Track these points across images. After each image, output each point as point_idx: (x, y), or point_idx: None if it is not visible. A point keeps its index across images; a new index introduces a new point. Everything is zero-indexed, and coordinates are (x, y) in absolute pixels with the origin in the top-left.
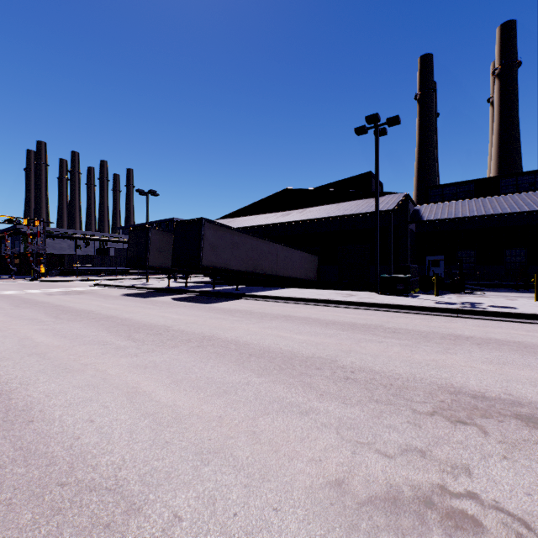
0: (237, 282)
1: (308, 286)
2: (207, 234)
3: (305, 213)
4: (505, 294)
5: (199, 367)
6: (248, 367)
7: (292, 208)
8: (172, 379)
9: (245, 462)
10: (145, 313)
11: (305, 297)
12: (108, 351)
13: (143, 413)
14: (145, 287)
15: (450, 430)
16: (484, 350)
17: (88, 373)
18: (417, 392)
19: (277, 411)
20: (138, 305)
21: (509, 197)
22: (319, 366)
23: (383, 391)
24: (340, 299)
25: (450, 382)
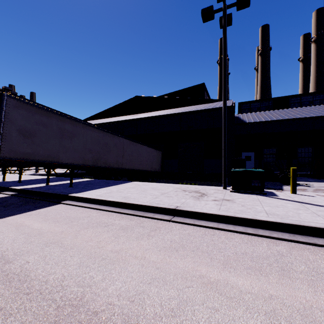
0: (71, 177)
1: (153, 176)
2: (12, 115)
3: (151, 114)
4: None
5: None
6: None
7: (141, 112)
8: None
9: None
10: None
11: (145, 202)
12: None
13: None
14: None
15: None
16: None
17: None
18: None
19: None
20: None
21: (303, 108)
22: None
23: None
24: (195, 209)
25: None
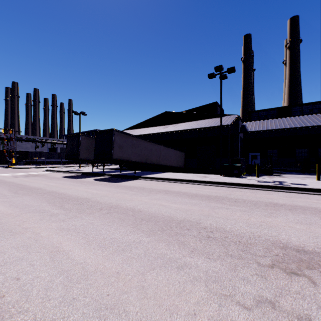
0: (135, 168)
1: (178, 171)
2: (116, 139)
3: (177, 127)
4: (297, 176)
5: (106, 229)
6: (140, 229)
7: (169, 123)
8: (86, 239)
9: (134, 318)
10: (75, 189)
11: (177, 178)
12: (44, 218)
13: (59, 270)
14: (78, 171)
15: (288, 281)
16: (294, 213)
17: (26, 235)
18: (258, 248)
19: (160, 266)
20: (71, 184)
21: (298, 117)
22: (189, 227)
23: (235, 247)
24: (199, 179)
25: (278, 238)
